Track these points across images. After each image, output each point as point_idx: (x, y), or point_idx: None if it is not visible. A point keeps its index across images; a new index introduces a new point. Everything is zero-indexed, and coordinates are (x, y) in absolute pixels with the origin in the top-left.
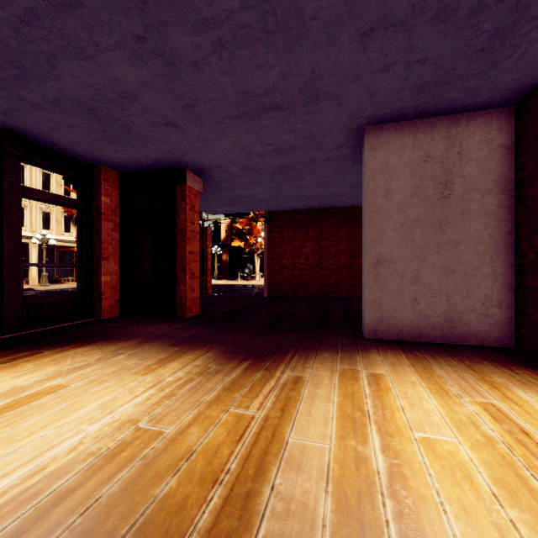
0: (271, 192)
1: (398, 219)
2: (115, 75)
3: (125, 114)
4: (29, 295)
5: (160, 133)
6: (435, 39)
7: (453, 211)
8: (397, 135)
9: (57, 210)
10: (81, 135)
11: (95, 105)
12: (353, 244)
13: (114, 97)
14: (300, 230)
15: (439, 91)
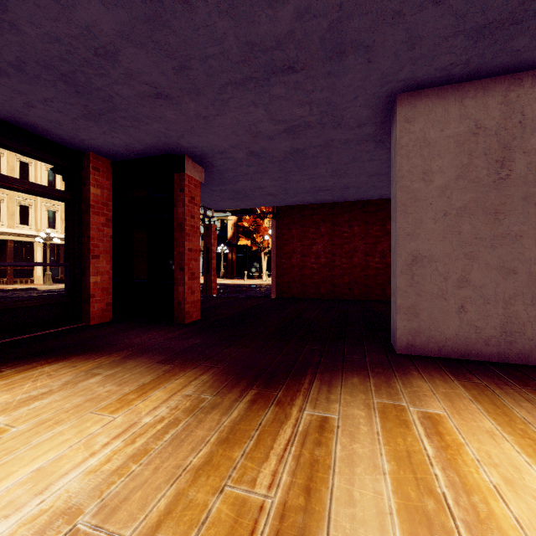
0: (280, 183)
1: (440, 207)
2: (84, 20)
3: (106, 82)
4: (4, 298)
5: (150, 108)
6: None
7: (513, 196)
8: (438, 103)
9: (62, 209)
10: (61, 113)
11: (68, 69)
12: (368, 241)
13: (89, 57)
14: (310, 227)
15: (503, 36)
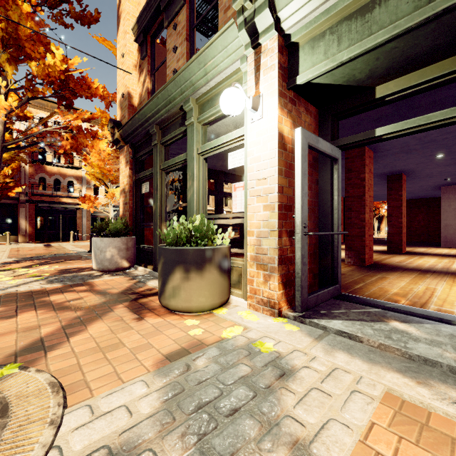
0: None
1: (453, 213)
2: None
3: None
4: None
5: None
6: (452, 181)
7: None
8: (452, 189)
9: None
10: None
11: None
12: None
13: None
14: (414, 208)
15: None
